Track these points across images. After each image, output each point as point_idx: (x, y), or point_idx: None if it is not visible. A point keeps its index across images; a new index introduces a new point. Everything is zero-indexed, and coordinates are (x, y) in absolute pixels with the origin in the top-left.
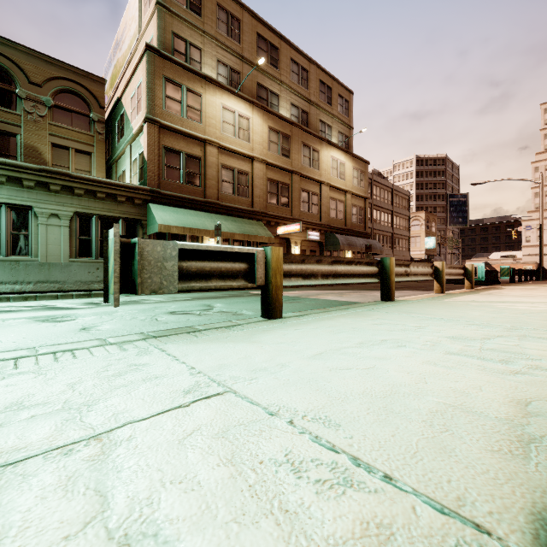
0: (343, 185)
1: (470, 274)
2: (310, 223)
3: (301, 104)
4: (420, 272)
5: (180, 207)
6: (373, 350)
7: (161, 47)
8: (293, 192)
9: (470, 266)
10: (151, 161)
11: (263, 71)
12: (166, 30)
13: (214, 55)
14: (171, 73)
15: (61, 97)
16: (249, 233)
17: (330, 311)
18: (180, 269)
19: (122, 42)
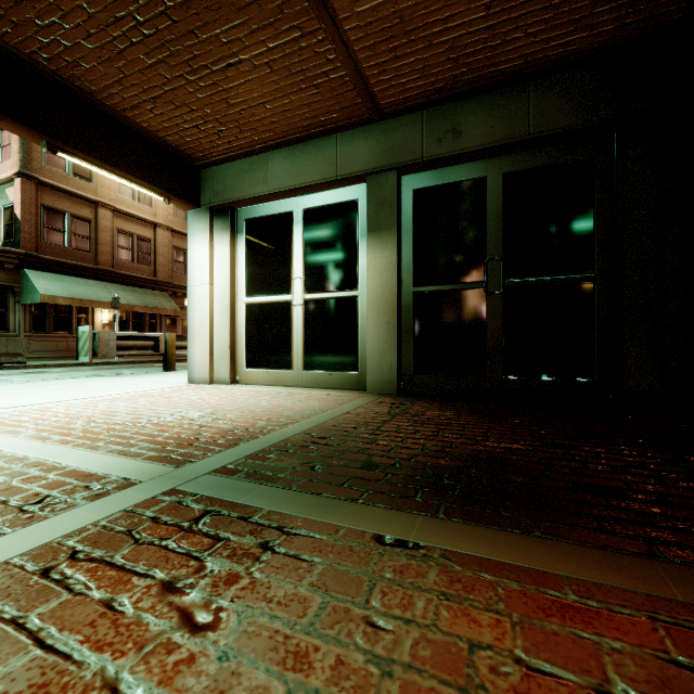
0: None
1: None
2: None
3: None
4: None
5: (65, 274)
6: None
7: None
8: None
9: None
10: (27, 222)
11: None
12: None
13: None
14: None
15: None
16: (152, 305)
17: None
18: (116, 345)
19: None
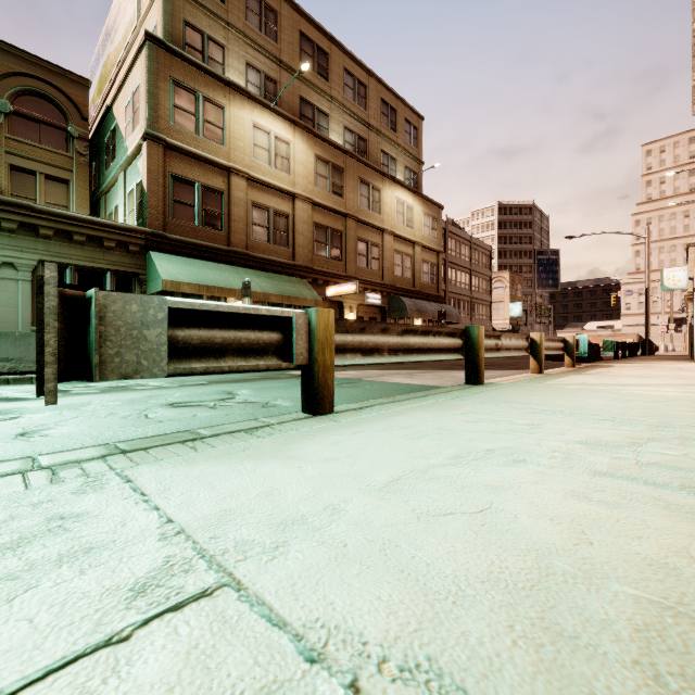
0: (410, 235)
1: (571, 349)
2: (369, 282)
3: (357, 128)
4: (514, 345)
5: (195, 257)
6: (480, 471)
7: (169, 39)
8: (347, 242)
9: (571, 338)
10: (153, 194)
11: (308, 82)
12: (175, 16)
13: (243, 56)
14: (181, 75)
15: (25, 102)
16: (290, 294)
17: (401, 401)
18: (173, 341)
19: (114, 31)
